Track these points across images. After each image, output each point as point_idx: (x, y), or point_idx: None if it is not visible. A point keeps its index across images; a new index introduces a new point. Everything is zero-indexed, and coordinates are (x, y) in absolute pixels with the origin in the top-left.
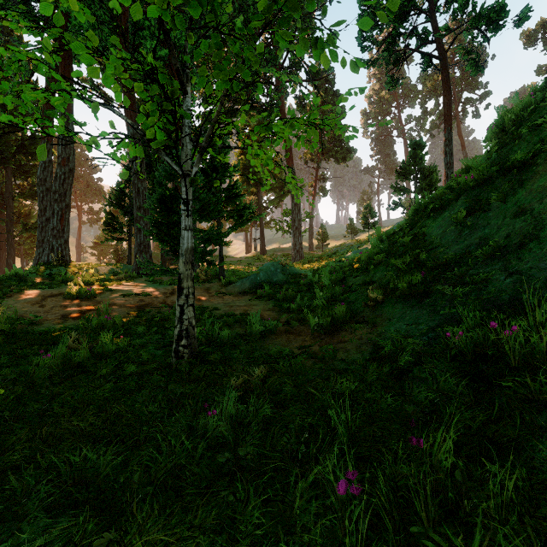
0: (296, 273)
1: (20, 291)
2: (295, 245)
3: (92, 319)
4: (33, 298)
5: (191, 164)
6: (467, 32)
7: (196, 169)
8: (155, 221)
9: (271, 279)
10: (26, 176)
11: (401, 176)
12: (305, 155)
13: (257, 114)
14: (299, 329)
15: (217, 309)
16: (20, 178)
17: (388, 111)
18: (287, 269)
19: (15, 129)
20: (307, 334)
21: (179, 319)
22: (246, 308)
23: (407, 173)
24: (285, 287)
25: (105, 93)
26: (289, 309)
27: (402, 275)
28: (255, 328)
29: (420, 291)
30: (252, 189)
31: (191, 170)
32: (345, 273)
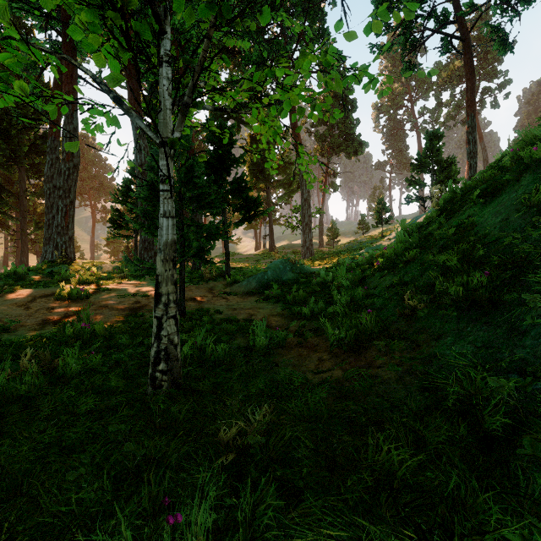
0: (307, 271)
1: (12, 291)
2: (305, 242)
3: (66, 327)
4: (22, 299)
5: (171, 129)
6: (495, 7)
7: (177, 135)
8: (145, 212)
9: (280, 278)
10: (39, 175)
11: (416, 169)
12: (315, 151)
13: (266, 108)
14: (313, 341)
15: (218, 313)
16: (33, 177)
17: (400, 104)
18: (297, 267)
19: (29, 129)
20: (324, 350)
21: (156, 335)
22: (251, 312)
23: (423, 165)
24: (296, 287)
25: (115, 92)
26: (300, 314)
27: (454, 277)
28: (260, 341)
29: (484, 298)
30: (261, 185)
31: (171, 137)
32: (363, 272)
